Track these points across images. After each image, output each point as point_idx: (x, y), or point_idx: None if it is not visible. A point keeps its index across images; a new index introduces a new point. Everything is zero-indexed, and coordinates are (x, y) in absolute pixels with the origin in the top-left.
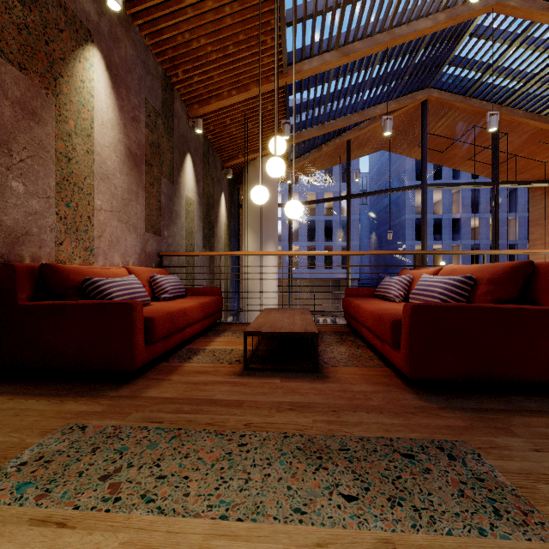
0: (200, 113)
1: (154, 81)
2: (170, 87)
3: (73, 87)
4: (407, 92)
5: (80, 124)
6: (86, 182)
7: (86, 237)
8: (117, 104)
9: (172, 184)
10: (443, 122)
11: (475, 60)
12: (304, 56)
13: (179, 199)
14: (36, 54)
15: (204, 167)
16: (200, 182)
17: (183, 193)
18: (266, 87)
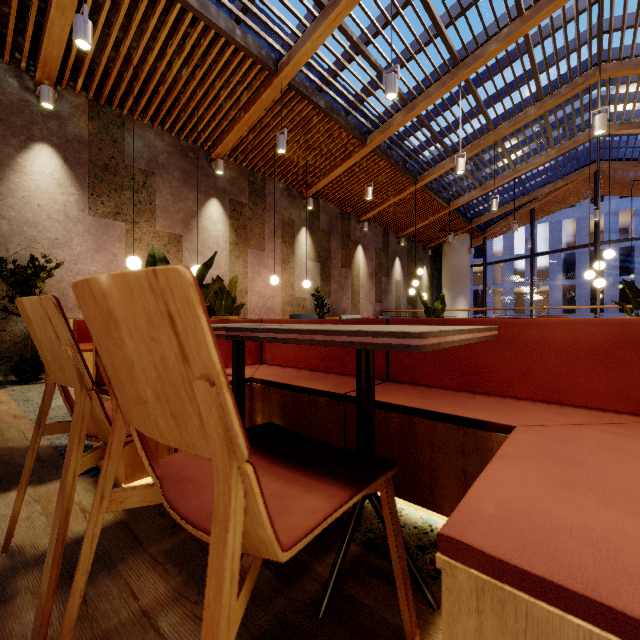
0: (403, 234)
1: (379, 236)
2: (386, 232)
3: (354, 263)
4: (572, 171)
5: (356, 273)
6: (357, 291)
7: (357, 308)
8: (366, 258)
9: (388, 277)
10: (639, 173)
11: (630, 140)
12: (460, 194)
13: (391, 283)
14: (347, 261)
15: (408, 258)
16: (405, 268)
17: (393, 279)
18: (438, 215)
